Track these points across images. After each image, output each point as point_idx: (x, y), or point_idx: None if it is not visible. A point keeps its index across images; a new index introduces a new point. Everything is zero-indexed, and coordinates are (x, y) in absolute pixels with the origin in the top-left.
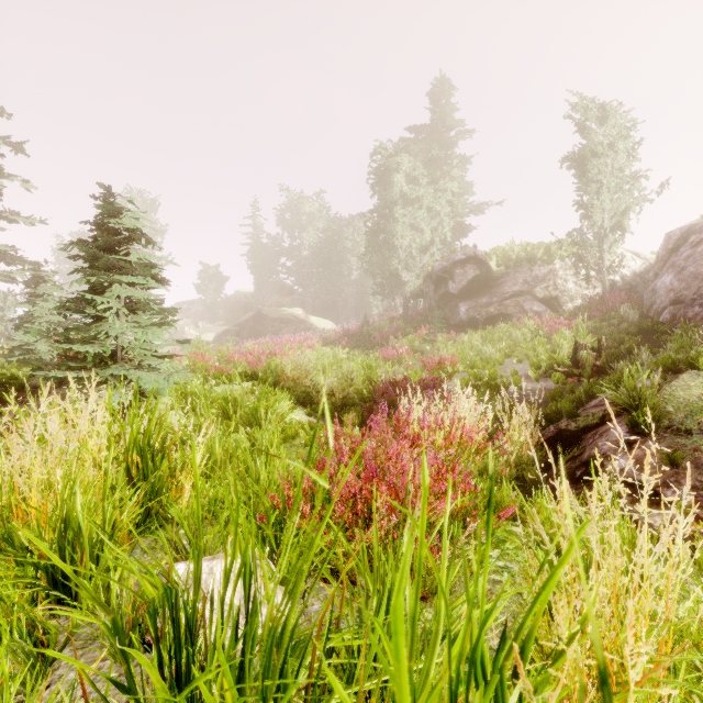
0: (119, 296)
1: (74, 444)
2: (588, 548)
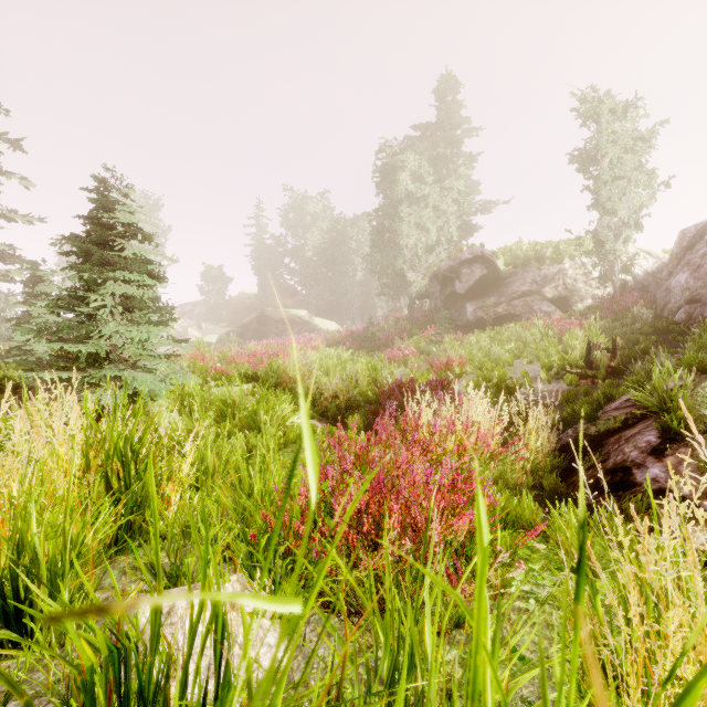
0: (113, 293)
1: (39, 452)
2: (641, 581)
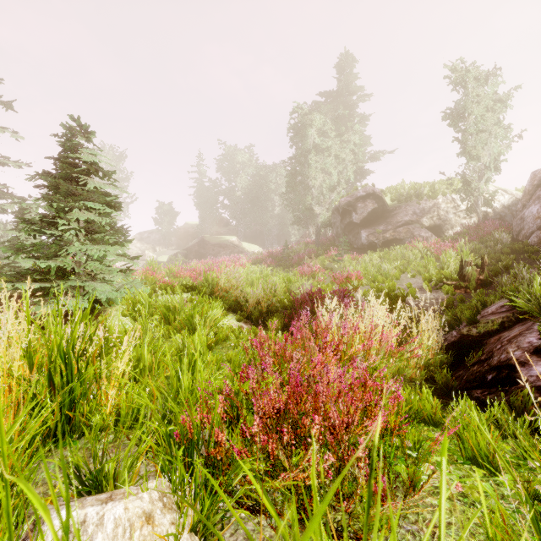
0: (79, 219)
1: None
2: None
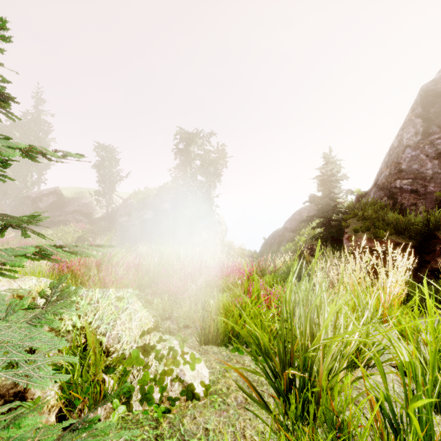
0: None
1: None
2: None
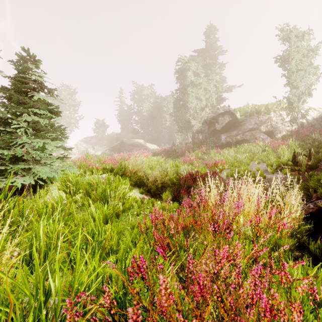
0: (29, 121)
1: None
2: None
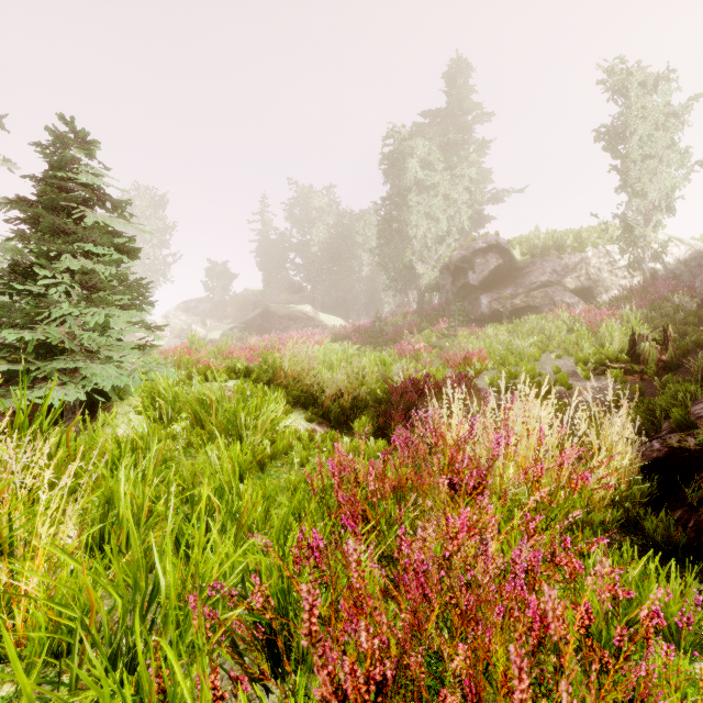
0: (73, 270)
1: None
2: None
